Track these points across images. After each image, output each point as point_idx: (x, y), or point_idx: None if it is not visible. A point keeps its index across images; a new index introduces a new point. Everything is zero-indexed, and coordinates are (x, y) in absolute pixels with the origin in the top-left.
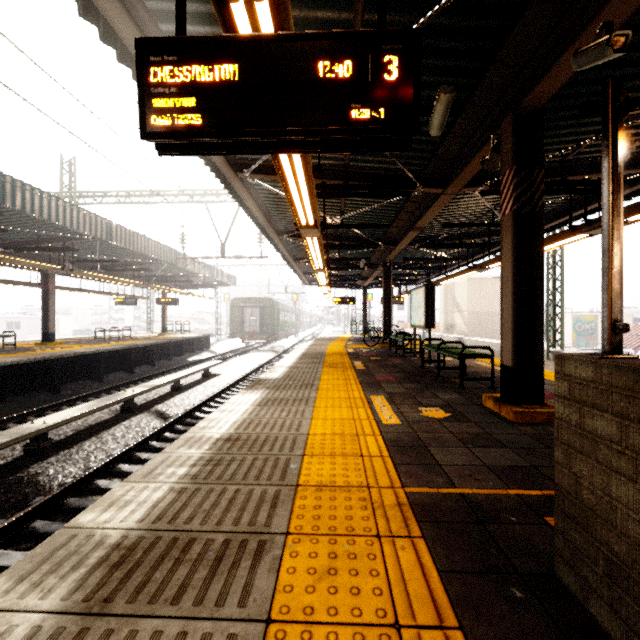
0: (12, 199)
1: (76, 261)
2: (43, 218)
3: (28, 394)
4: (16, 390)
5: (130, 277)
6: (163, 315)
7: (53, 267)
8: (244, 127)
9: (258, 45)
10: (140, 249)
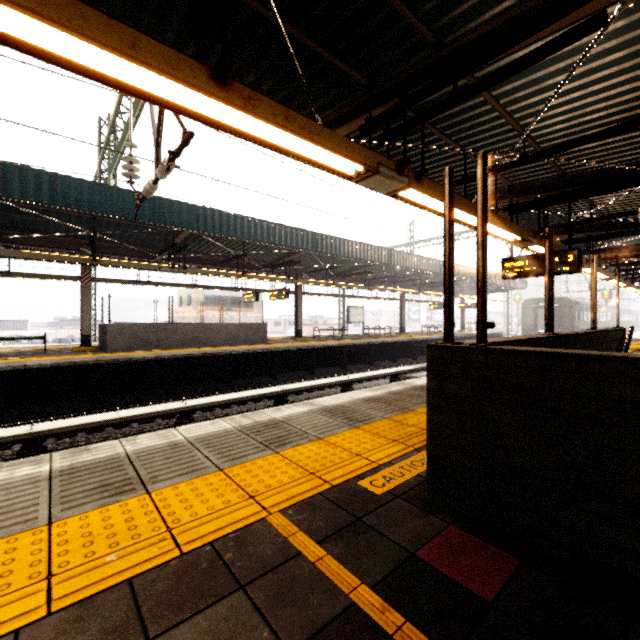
0: (405, 263)
1: (416, 284)
2: (414, 268)
3: (404, 358)
4: (400, 355)
5: (441, 289)
6: (462, 316)
7: (411, 291)
8: (528, 275)
9: (532, 257)
10: (455, 274)
